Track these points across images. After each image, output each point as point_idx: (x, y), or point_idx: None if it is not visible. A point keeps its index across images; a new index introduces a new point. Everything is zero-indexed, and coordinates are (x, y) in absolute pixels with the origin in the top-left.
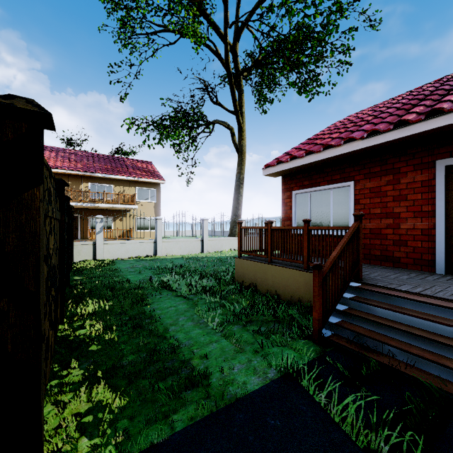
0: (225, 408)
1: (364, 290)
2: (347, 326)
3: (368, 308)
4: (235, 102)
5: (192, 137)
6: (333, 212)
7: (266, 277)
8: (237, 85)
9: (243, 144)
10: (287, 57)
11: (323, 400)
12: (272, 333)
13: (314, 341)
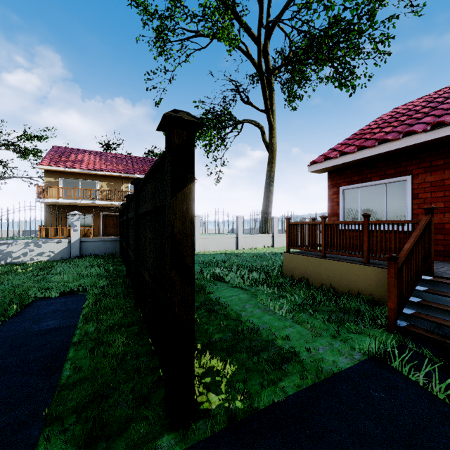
0: (326, 380)
1: (438, 283)
2: (424, 317)
3: (446, 301)
4: (266, 101)
5: (221, 137)
6: (386, 207)
7: (319, 271)
8: (267, 83)
9: (273, 142)
10: (320, 52)
11: (421, 380)
12: (345, 321)
13: (389, 330)
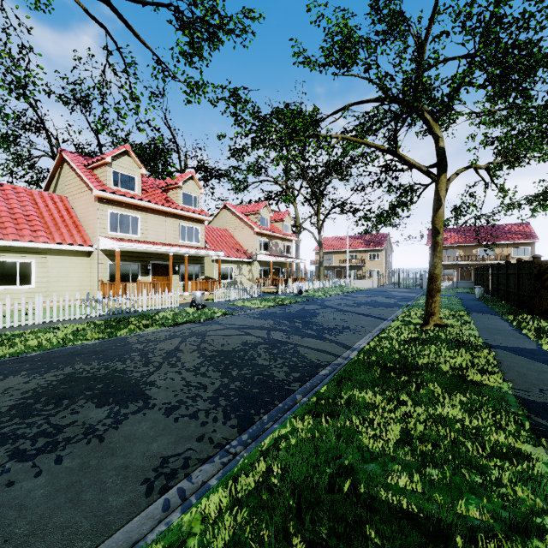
0: None
1: None
2: None
3: None
4: None
5: None
6: None
7: None
8: None
9: None
10: None
11: None
12: None
13: None
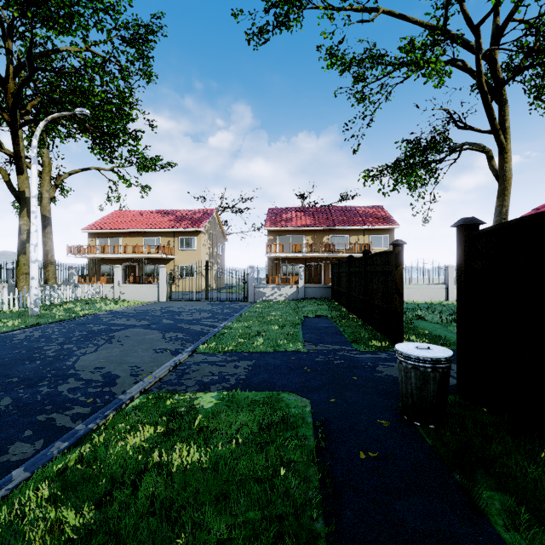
0: None
1: None
2: None
3: None
4: (492, 122)
5: (430, 170)
6: None
7: None
8: (496, 97)
9: (506, 169)
10: None
11: None
12: None
13: None
